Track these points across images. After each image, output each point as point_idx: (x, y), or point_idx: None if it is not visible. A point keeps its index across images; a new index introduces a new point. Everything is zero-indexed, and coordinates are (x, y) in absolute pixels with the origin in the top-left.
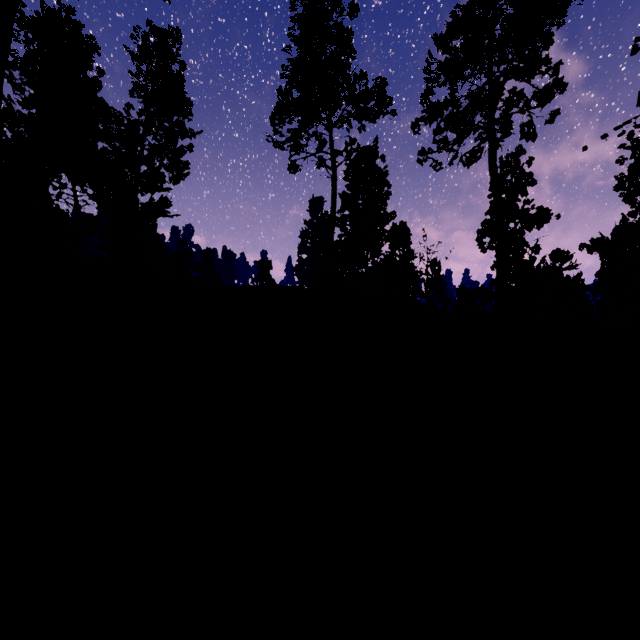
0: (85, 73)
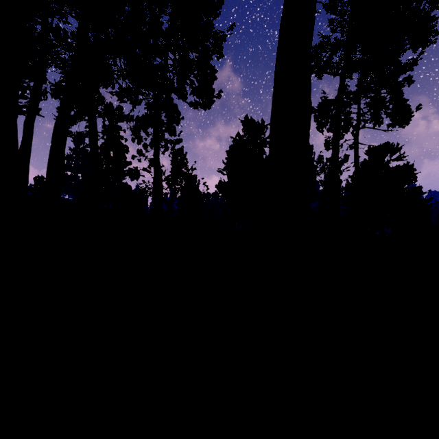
0: None
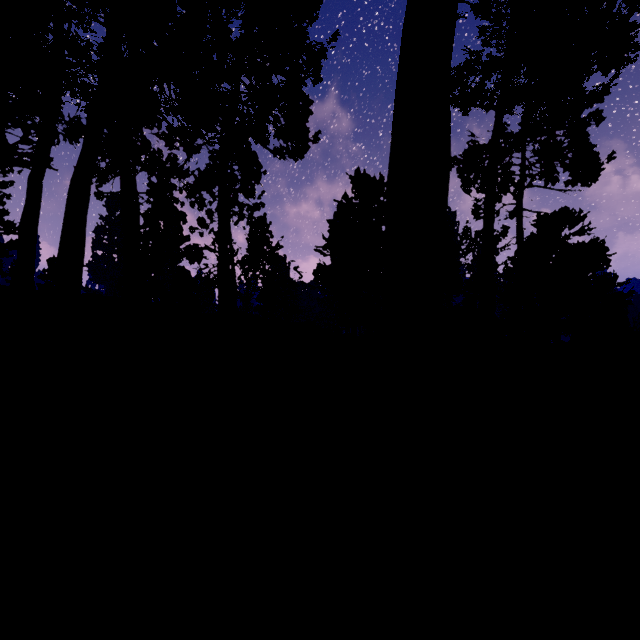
0: None
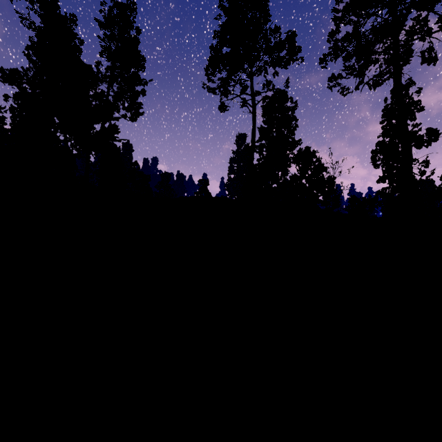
0: (69, 42)
